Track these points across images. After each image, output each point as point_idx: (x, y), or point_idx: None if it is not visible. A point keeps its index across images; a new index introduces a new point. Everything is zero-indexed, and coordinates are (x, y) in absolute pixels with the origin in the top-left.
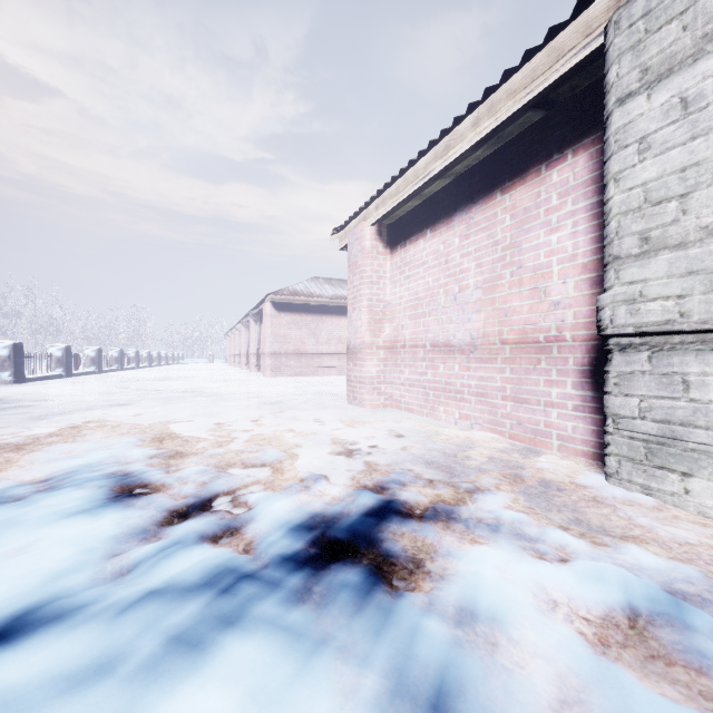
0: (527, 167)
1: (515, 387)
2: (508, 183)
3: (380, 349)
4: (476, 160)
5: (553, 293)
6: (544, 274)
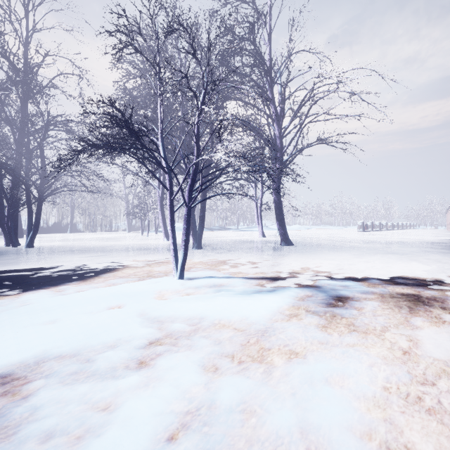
0: None
1: None
2: None
3: None
4: None
5: None
6: None
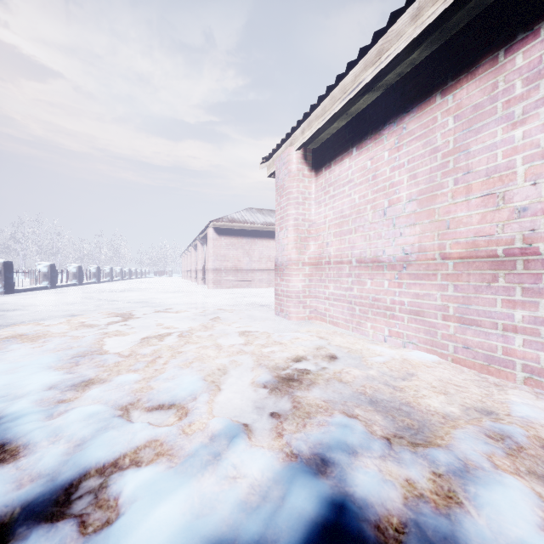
0: (477, 59)
1: (460, 306)
2: (451, 82)
3: (305, 265)
4: (410, 66)
5: (516, 198)
6: (502, 177)
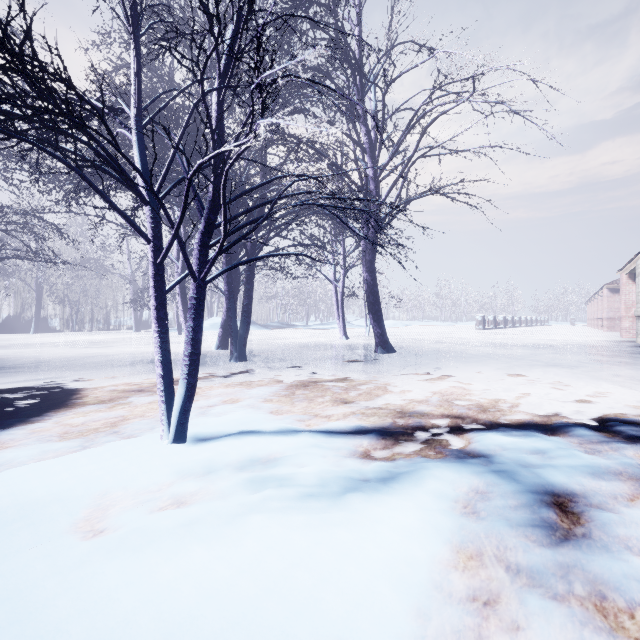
0: None
1: None
2: None
3: (629, 317)
4: None
5: None
6: None
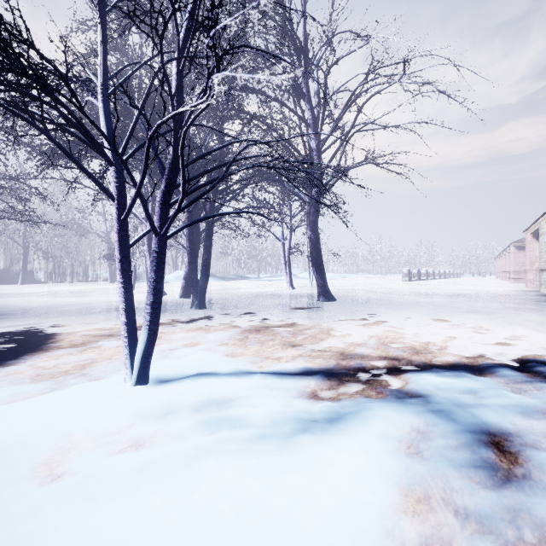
0: None
1: None
2: None
3: (533, 271)
4: None
5: None
6: None
